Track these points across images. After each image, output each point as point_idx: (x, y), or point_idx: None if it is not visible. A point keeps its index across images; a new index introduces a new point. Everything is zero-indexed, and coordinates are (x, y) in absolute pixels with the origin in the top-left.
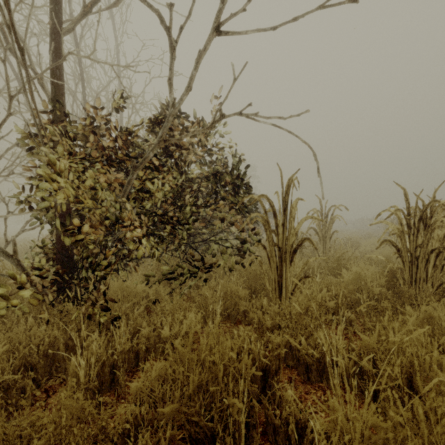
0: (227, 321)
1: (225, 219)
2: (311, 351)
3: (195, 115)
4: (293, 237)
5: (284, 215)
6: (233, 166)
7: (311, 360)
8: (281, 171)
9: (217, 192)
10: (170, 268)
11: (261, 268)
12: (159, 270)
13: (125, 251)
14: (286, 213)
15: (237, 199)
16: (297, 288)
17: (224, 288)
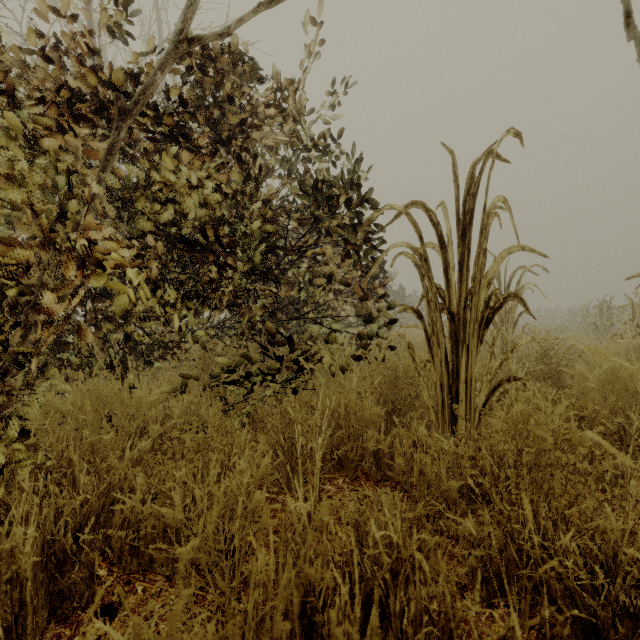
0: (339, 473)
1: (333, 275)
2: (603, 582)
3: (275, 69)
4: (483, 291)
5: (463, 244)
6: (349, 173)
7: (605, 612)
8: (453, 154)
9: (317, 219)
10: (219, 362)
11: (412, 358)
12: (207, 371)
13: (130, 327)
14: (467, 239)
15: (356, 236)
16: (492, 403)
17: (331, 403)
